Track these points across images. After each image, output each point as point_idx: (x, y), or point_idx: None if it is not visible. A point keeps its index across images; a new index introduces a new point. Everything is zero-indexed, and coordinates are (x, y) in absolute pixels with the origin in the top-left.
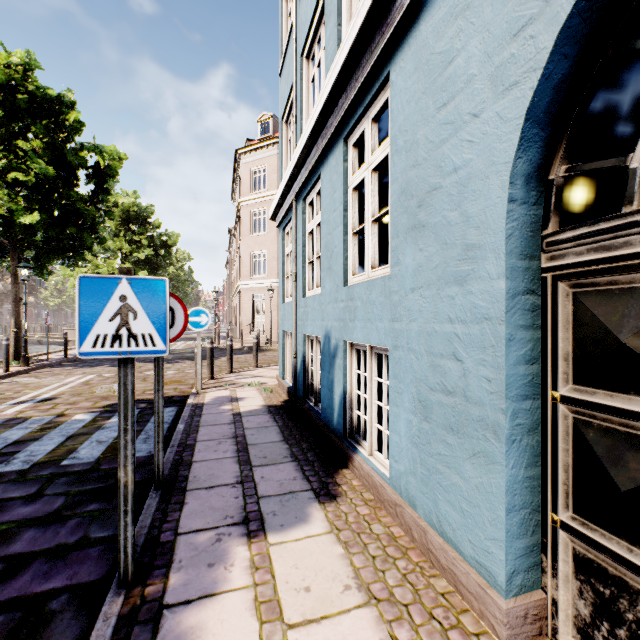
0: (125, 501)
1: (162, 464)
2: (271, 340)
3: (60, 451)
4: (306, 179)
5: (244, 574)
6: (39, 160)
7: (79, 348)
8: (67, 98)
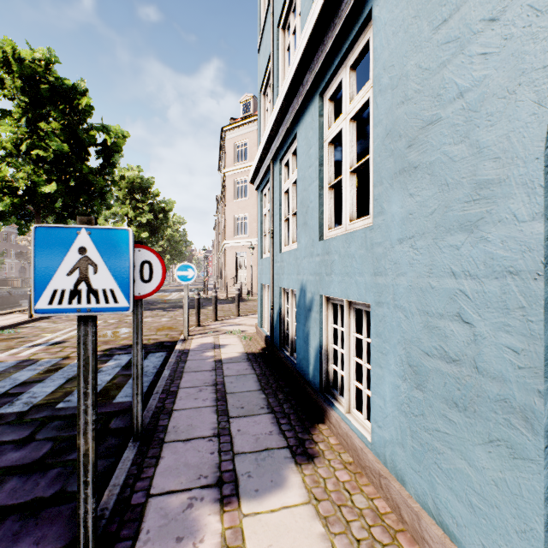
0: (85, 471)
1: (141, 416)
2: (252, 291)
3: (58, 393)
4: (282, 141)
5: None
6: (56, 138)
7: (34, 305)
8: (80, 87)
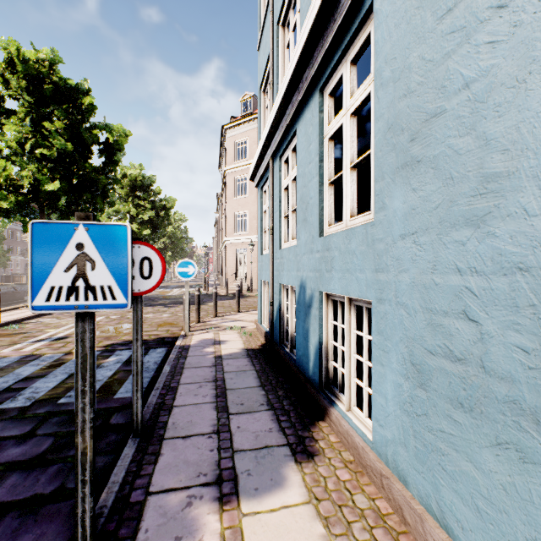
0: (83, 470)
1: (140, 412)
2: (251, 288)
3: (60, 389)
4: (282, 137)
5: None
6: (59, 137)
7: (32, 301)
8: (83, 86)
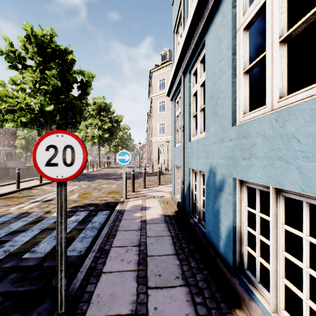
0: None
1: (64, 290)
2: (168, 168)
3: (29, 243)
4: (191, 53)
5: None
6: (53, 78)
7: None
8: (69, 49)
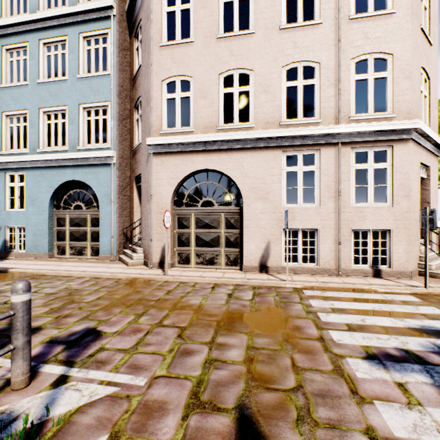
0: None
1: None
2: None
3: None
4: None
5: None
6: None
7: None
8: None
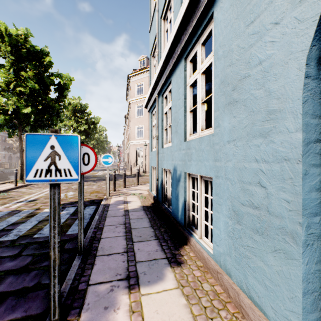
0: (54, 270)
1: (83, 241)
2: (145, 170)
3: (34, 229)
4: (163, 84)
5: (125, 316)
6: (31, 81)
7: (26, 177)
8: (45, 50)
